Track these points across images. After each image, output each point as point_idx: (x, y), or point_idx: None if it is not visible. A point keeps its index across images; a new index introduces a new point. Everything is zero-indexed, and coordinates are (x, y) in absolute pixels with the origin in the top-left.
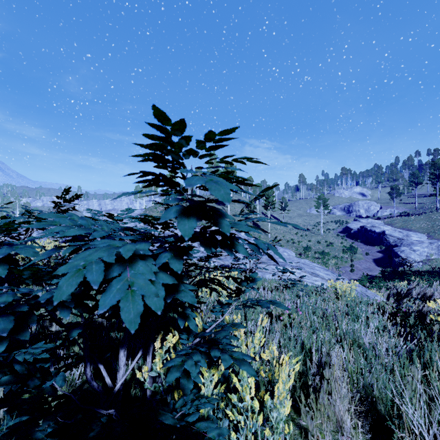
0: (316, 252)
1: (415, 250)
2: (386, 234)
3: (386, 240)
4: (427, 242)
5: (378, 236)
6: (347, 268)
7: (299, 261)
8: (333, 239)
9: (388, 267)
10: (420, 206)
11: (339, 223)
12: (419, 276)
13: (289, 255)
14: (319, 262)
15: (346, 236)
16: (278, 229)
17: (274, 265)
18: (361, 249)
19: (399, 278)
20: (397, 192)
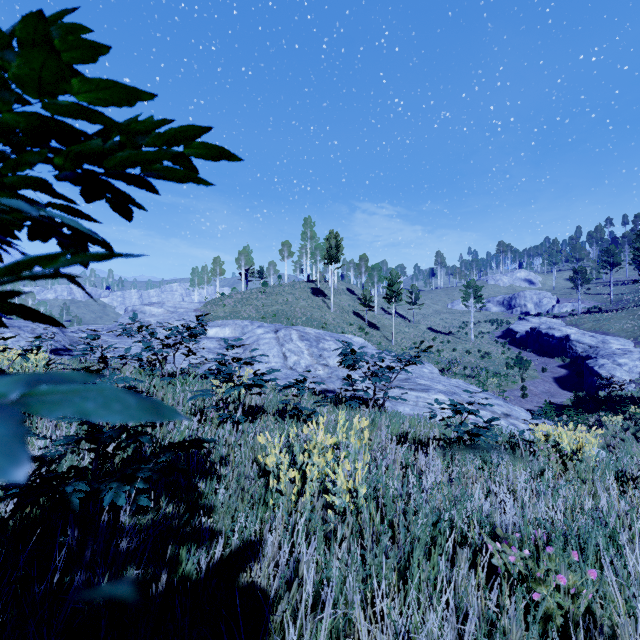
0: (466, 367)
1: (621, 364)
2: (571, 340)
3: (572, 348)
4: (637, 351)
5: (559, 342)
6: (516, 392)
7: (450, 383)
8: (489, 347)
9: (579, 390)
10: (616, 298)
11: (496, 324)
12: (637, 406)
13: (432, 372)
14: (472, 383)
15: (509, 343)
16: (406, 332)
17: (411, 389)
18: (533, 363)
19: (603, 409)
20: (584, 278)
